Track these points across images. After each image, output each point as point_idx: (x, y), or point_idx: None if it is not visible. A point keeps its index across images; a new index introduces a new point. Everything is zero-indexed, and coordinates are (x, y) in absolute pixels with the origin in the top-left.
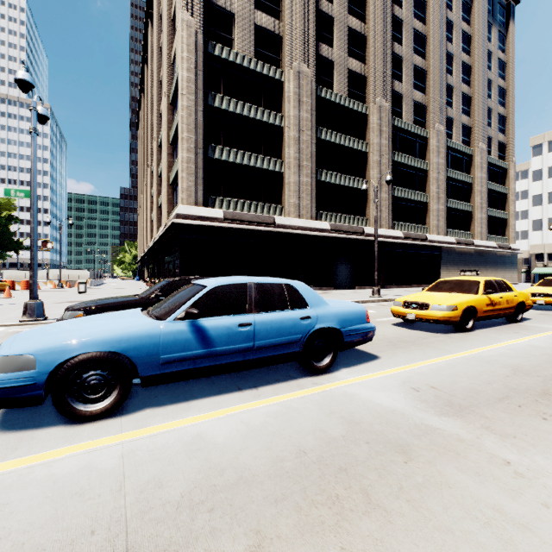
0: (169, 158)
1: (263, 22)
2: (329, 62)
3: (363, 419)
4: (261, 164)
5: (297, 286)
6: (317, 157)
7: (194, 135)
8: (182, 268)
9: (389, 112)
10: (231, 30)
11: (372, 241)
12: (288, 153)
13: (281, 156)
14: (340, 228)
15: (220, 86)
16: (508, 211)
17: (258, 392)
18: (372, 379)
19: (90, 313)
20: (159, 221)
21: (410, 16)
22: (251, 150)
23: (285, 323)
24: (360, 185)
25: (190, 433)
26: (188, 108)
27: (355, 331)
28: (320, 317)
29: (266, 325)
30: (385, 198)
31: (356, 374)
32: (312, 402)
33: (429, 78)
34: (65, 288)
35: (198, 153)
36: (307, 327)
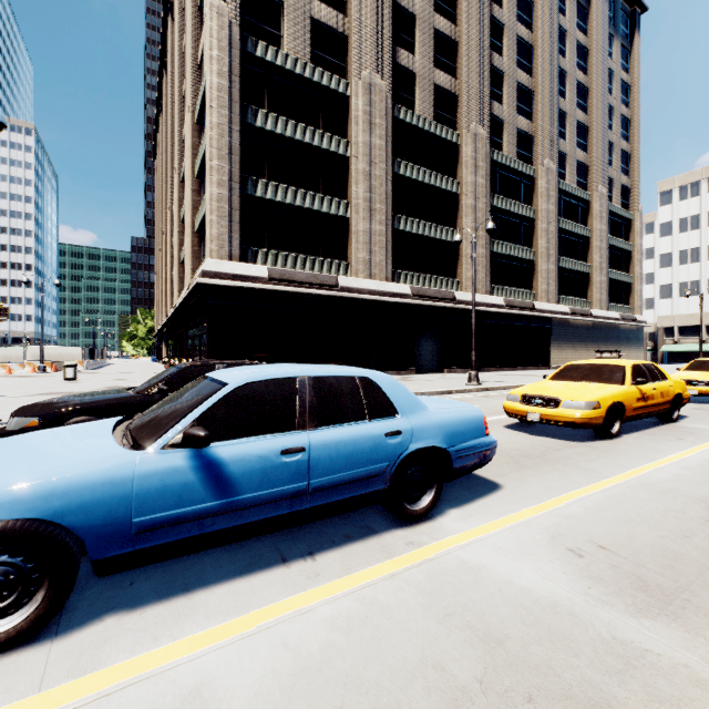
0: (194, 196)
1: (322, 16)
2: (410, 74)
3: (507, 630)
4: (320, 205)
5: (378, 381)
6: (394, 198)
7: (228, 164)
8: (211, 346)
9: (487, 142)
10: (279, 24)
11: (465, 311)
12: (356, 193)
13: (346, 196)
14: (424, 292)
15: (264, 99)
16: (633, 274)
17: (315, 567)
18: (500, 530)
19: (51, 420)
20: (181, 281)
21: (512, 20)
22: (306, 187)
23: (360, 445)
24: (449, 236)
25: (179, 685)
26: (219, 126)
27: (469, 450)
28: (416, 432)
29: (328, 450)
30: (482, 255)
31: (473, 521)
32: (410, 588)
33: (536, 101)
34: (48, 372)
35: (234, 188)
36: (396, 448)
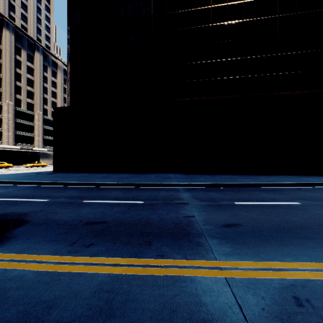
0: None
1: None
2: None
3: None
4: None
5: None
6: None
7: None
8: None
9: (13, 106)
10: None
11: (4, 150)
12: None
13: None
14: None
15: None
16: None
17: None
18: None
19: None
20: None
21: (25, 73)
22: None
23: None
24: None
25: None
26: None
27: None
28: None
29: None
30: (11, 135)
31: None
32: None
33: (35, 95)
34: None
35: None
36: None
